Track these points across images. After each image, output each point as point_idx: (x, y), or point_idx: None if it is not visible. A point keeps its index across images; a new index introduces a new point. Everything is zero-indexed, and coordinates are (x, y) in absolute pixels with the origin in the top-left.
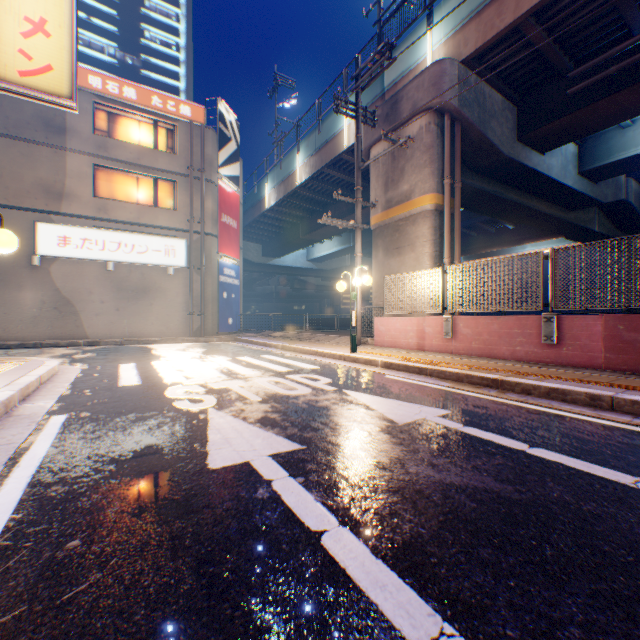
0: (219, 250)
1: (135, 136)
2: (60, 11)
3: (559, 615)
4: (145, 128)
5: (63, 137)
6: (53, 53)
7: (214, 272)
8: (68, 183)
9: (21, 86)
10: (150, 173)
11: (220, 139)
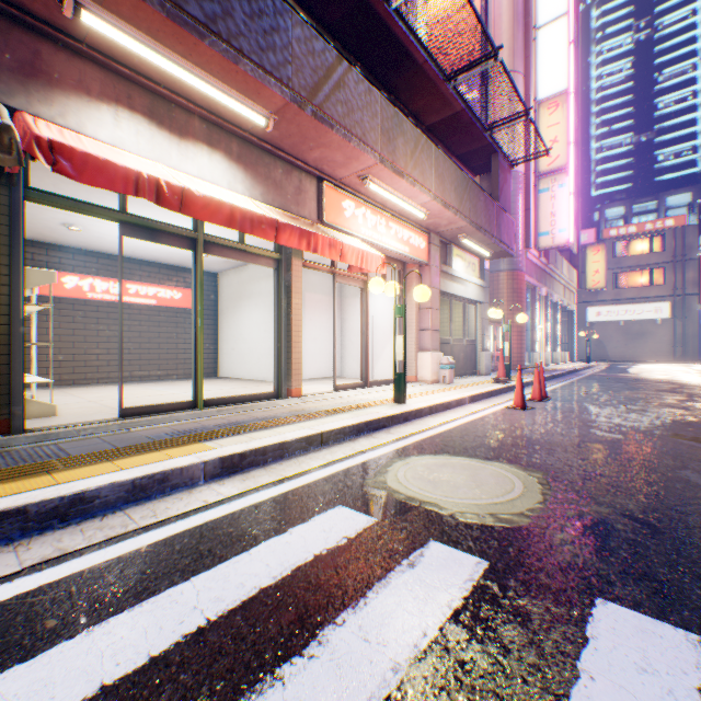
0: (697, 303)
1: (634, 249)
2: (601, 265)
3: (644, 372)
4: (640, 242)
5: None
6: (599, 277)
7: (692, 319)
8: None
9: (591, 289)
10: (643, 268)
11: (699, 227)
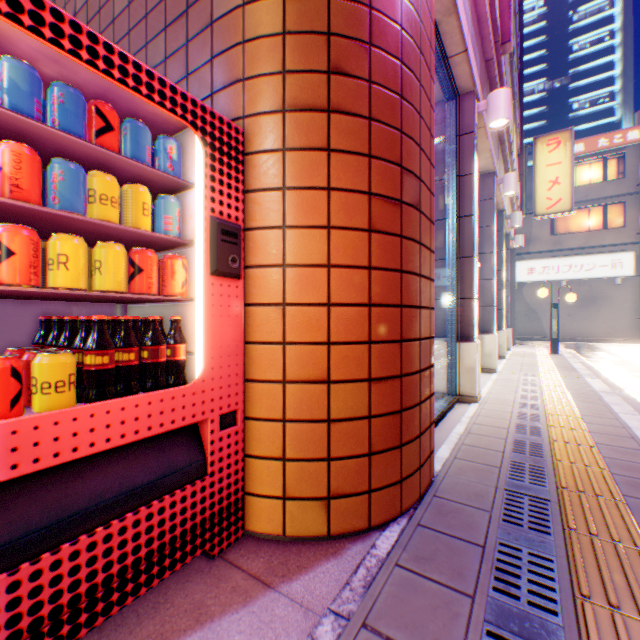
0: None
1: (580, 178)
2: (563, 168)
3: None
4: (589, 168)
5: (528, 202)
6: (560, 192)
7: None
8: (531, 232)
9: (545, 215)
10: (594, 204)
11: None
